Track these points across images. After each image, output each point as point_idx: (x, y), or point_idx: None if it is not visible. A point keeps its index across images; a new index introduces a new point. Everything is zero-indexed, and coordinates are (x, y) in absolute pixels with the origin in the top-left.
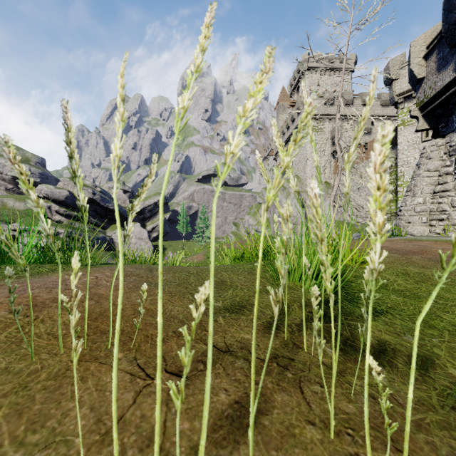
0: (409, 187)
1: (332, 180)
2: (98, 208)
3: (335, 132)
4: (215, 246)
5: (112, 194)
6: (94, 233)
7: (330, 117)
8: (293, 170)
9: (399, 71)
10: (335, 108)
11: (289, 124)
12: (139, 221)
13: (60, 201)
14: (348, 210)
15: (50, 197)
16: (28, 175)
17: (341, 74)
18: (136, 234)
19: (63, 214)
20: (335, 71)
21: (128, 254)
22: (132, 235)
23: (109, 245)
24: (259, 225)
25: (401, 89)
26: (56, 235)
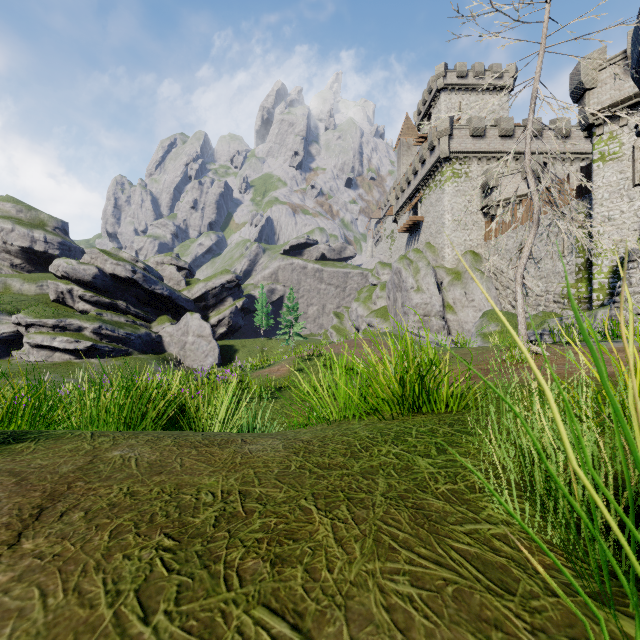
0: (635, 253)
1: (482, 250)
2: (140, 292)
3: (526, 148)
4: (308, 349)
5: (160, 273)
6: (134, 328)
7: (479, 155)
8: (424, 236)
9: (596, 76)
10: (487, 142)
11: (417, 168)
12: (199, 311)
13: (85, 283)
14: (509, 294)
15: (71, 277)
16: (43, 246)
17: (494, 94)
18: (194, 330)
19: (90, 301)
20: (484, 90)
21: (183, 359)
22: (189, 331)
23: (155, 345)
24: (373, 317)
25: (599, 104)
26: (79, 331)
